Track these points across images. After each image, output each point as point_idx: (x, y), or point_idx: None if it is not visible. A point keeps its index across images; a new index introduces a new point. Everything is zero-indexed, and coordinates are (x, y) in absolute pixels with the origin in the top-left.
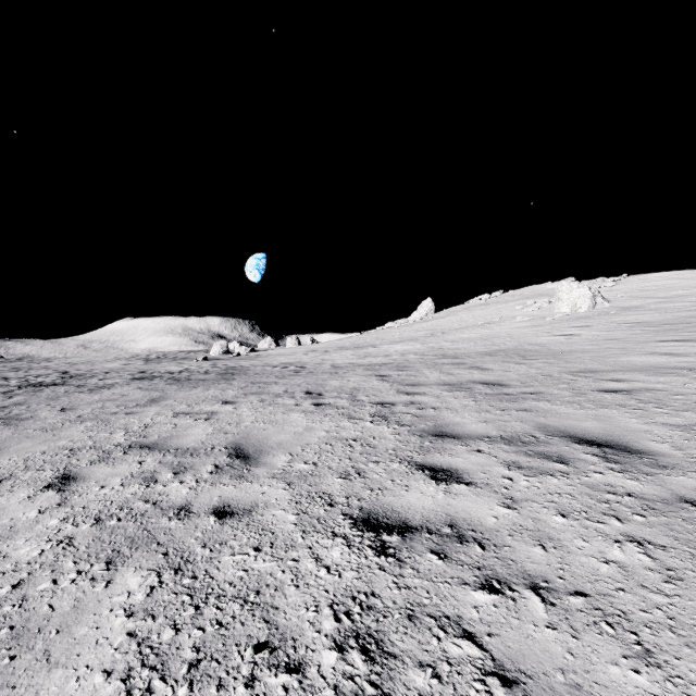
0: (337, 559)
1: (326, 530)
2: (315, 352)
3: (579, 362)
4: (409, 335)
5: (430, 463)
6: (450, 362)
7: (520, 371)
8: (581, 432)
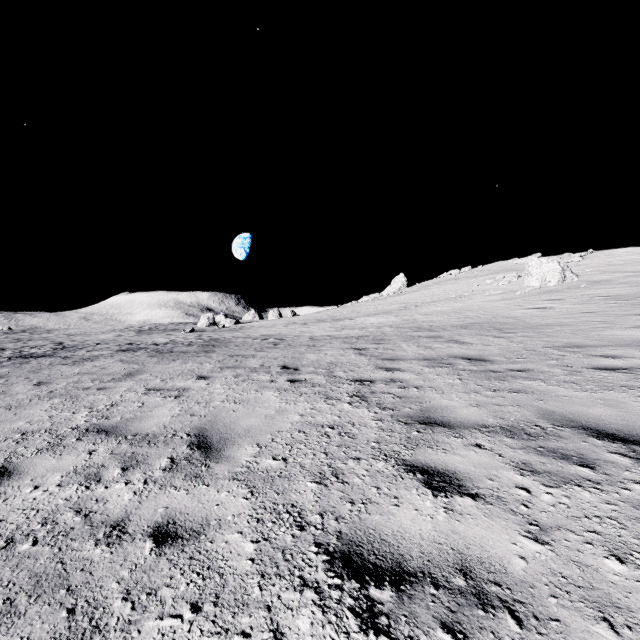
0: (305, 636)
1: (293, 573)
2: (295, 325)
3: (561, 336)
4: (383, 308)
5: (421, 463)
6: (427, 335)
7: (501, 345)
8: (594, 421)
